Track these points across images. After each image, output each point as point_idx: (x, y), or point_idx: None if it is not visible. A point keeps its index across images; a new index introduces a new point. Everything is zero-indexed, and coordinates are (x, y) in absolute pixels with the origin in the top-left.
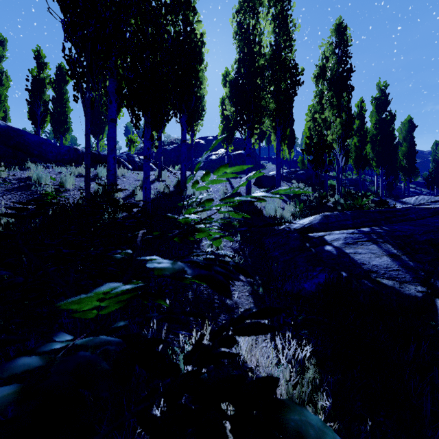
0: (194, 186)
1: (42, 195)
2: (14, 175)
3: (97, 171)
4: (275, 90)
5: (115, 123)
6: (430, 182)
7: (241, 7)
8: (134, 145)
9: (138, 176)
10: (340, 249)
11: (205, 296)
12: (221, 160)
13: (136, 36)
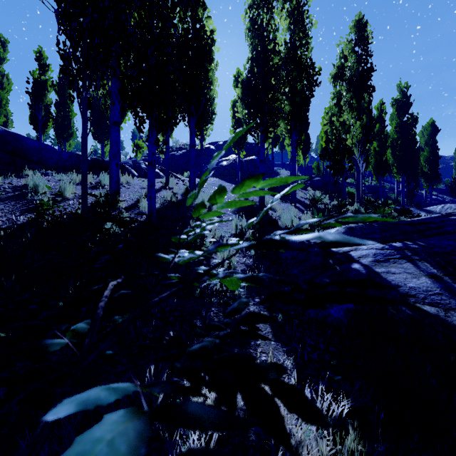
0: (197, 211)
1: (37, 205)
2: (9, 183)
3: (100, 178)
4: (290, 91)
5: (118, 126)
6: (454, 189)
7: (254, 1)
8: (140, 150)
9: (143, 184)
10: (370, 267)
11: None
12: (232, 166)
13: (140, 30)
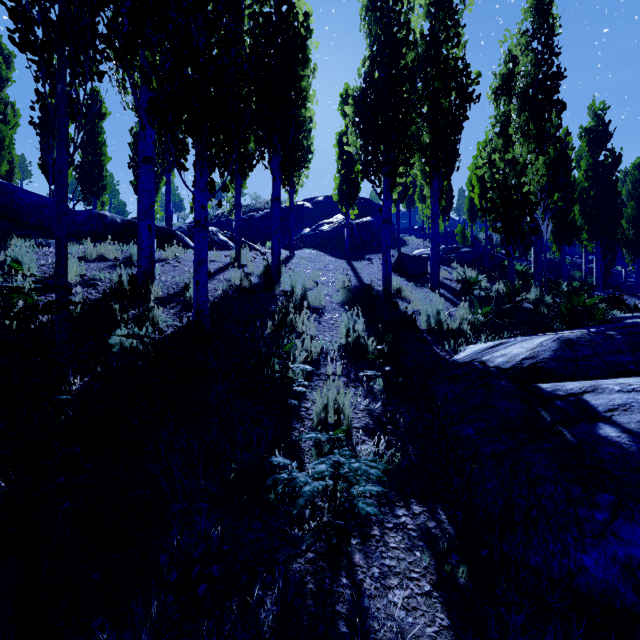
0: None
1: None
2: None
3: (130, 250)
4: (431, 111)
5: (152, 164)
6: None
7: None
8: None
9: None
10: None
11: (310, 606)
12: (337, 231)
13: None
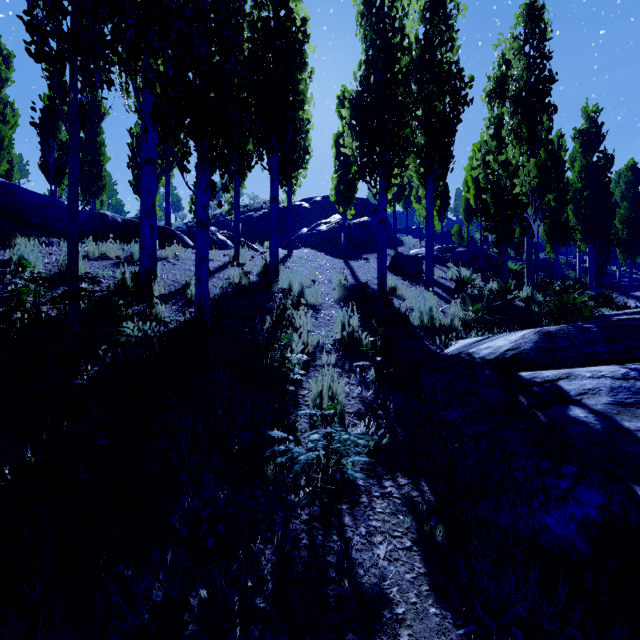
0: None
1: (13, 293)
2: None
3: (132, 249)
4: (425, 114)
5: (154, 166)
6: None
7: None
8: None
9: None
10: (609, 418)
11: (304, 557)
12: (334, 231)
13: None
